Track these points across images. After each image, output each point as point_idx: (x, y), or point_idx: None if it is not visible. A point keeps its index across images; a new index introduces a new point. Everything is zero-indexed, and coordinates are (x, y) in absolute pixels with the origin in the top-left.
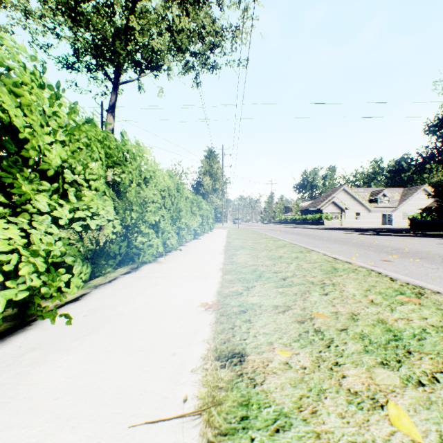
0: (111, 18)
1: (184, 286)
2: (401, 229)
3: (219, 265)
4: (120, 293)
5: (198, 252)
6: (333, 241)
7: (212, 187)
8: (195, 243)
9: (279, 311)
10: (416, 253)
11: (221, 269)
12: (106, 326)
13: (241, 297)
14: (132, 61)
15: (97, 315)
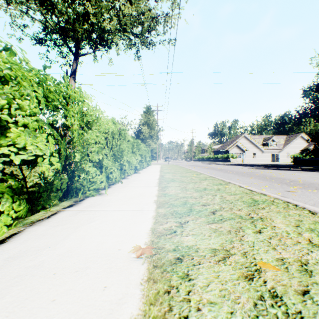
0: (72, 3)
1: (119, 222)
2: (288, 165)
3: (153, 197)
4: (52, 231)
5: (136, 185)
6: (241, 174)
7: (149, 134)
8: (135, 177)
9: (219, 259)
10: (310, 184)
11: (156, 202)
12: (11, 289)
13: (175, 237)
14: (88, 38)
15: (11, 267)
